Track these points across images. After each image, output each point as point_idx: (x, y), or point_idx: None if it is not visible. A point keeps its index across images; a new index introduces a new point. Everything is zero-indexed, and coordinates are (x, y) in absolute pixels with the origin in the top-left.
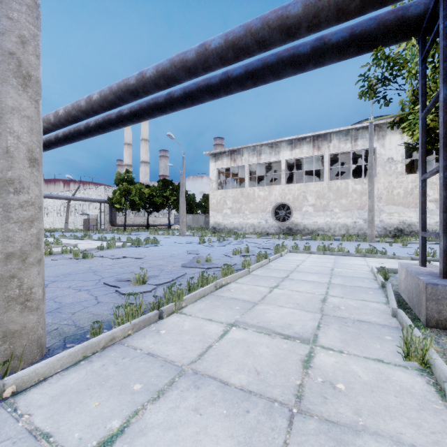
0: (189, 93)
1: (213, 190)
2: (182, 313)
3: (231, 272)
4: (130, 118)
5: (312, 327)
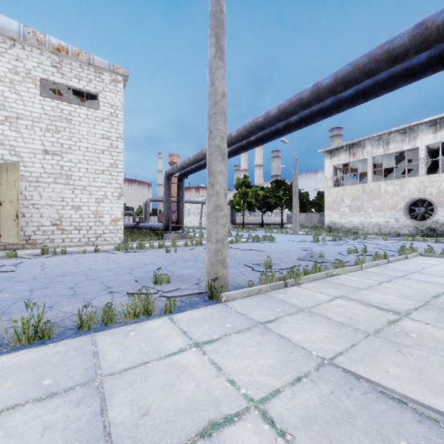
0: (304, 117)
1: (328, 188)
2: (300, 286)
3: (343, 266)
4: (256, 143)
5: (408, 308)
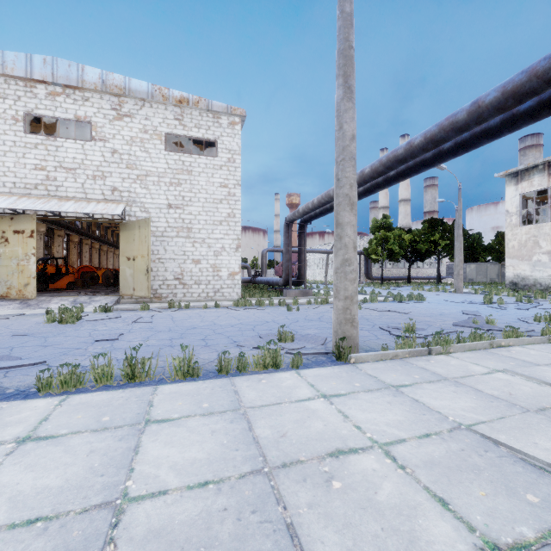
0: (461, 142)
1: (512, 227)
2: (449, 356)
3: (519, 336)
4: (396, 179)
5: None
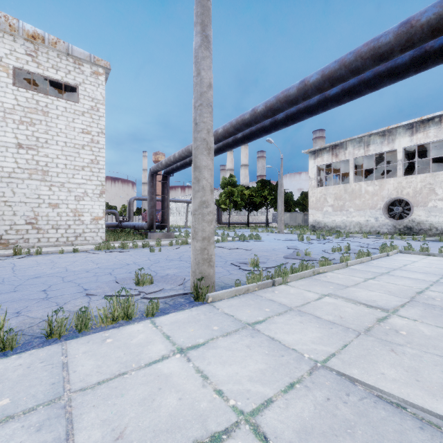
0: (290, 115)
1: (312, 188)
2: (288, 285)
3: (328, 264)
4: (242, 140)
5: (395, 304)
